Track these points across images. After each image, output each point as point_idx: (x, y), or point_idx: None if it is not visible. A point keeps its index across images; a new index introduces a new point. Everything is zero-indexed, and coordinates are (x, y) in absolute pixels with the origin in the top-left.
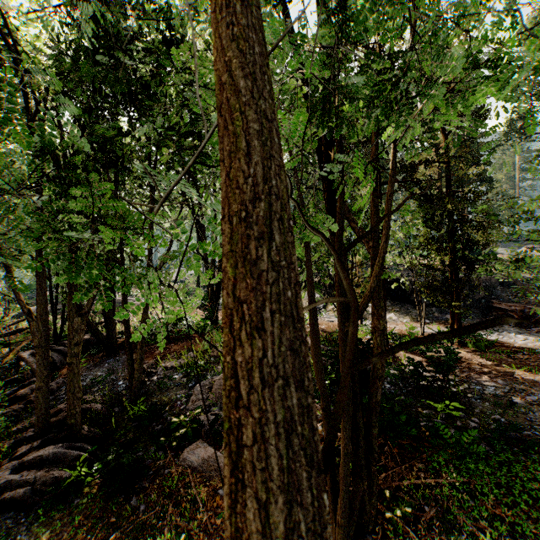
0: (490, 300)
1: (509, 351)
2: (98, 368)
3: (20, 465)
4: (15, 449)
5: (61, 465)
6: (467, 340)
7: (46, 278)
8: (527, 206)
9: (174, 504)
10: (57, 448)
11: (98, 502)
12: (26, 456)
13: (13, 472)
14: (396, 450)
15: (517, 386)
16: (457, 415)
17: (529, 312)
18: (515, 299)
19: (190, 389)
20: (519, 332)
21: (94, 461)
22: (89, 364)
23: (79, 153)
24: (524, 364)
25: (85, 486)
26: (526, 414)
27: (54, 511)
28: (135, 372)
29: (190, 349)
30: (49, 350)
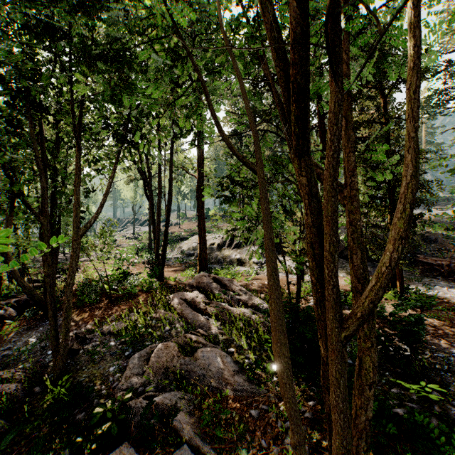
0: (415, 255)
1: (452, 308)
2: (31, 332)
3: None
4: None
5: None
6: (407, 296)
7: None
8: None
9: None
10: None
11: None
12: None
13: None
14: (372, 452)
15: None
16: (435, 399)
17: (454, 266)
18: (439, 254)
19: (126, 360)
20: (449, 285)
21: None
22: (23, 327)
23: None
24: None
25: None
26: None
27: None
28: (59, 345)
29: (132, 310)
30: None
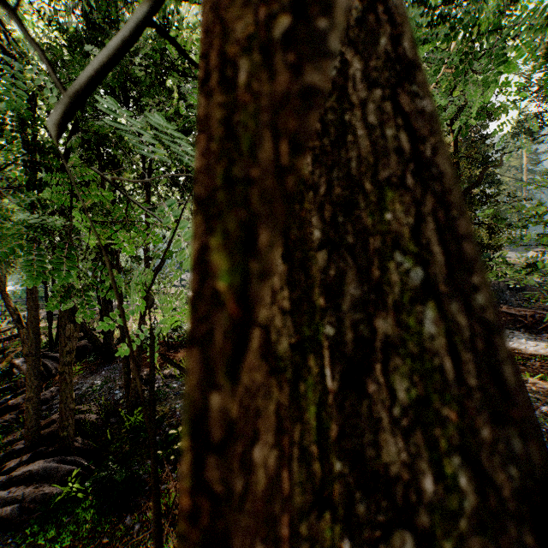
0: (499, 305)
1: (520, 358)
2: (94, 376)
3: (8, 481)
4: (5, 462)
5: (52, 480)
6: None
7: (42, 282)
8: (542, 207)
9: (170, 524)
10: (48, 462)
11: (90, 520)
12: (15, 470)
13: (1, 489)
14: None
15: (531, 395)
16: None
17: (539, 317)
18: (525, 304)
19: None
20: (529, 337)
21: (88, 475)
22: (86, 371)
23: (72, 151)
24: (537, 372)
25: (77, 503)
26: (542, 426)
27: (43, 531)
28: (132, 381)
29: None
30: (40, 358)
